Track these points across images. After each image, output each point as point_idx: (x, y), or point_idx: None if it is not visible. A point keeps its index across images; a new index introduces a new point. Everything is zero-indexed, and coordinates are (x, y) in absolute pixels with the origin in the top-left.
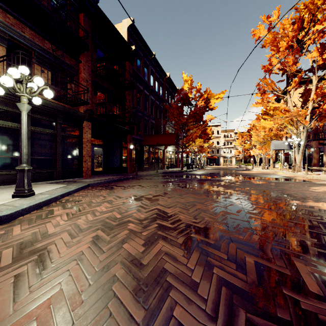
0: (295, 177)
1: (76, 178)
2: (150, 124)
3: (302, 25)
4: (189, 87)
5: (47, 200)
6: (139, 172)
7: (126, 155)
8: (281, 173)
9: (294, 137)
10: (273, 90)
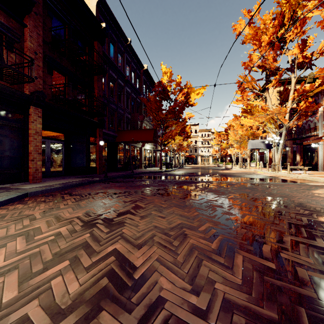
0: (280, 177)
1: (17, 182)
2: (125, 119)
3: (283, 21)
4: (169, 80)
5: None
6: (111, 172)
7: (94, 152)
8: (262, 173)
9: (274, 136)
10: (253, 88)
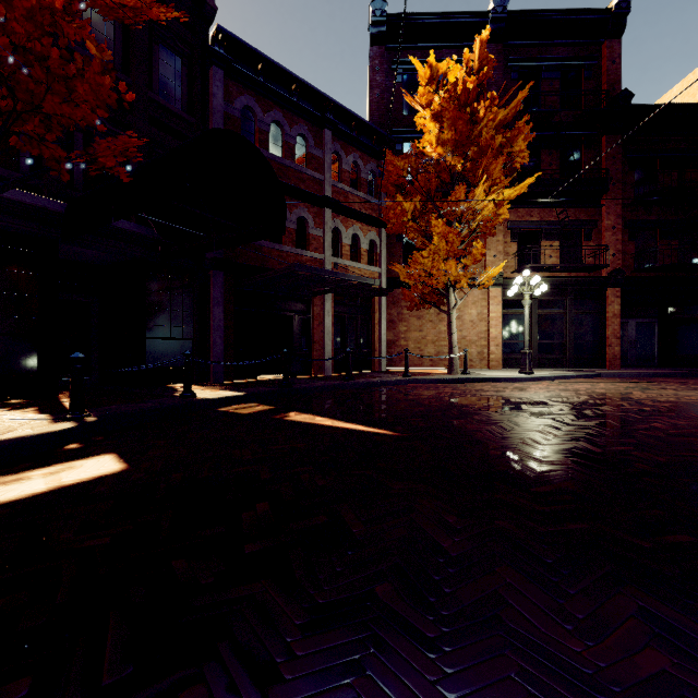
0: None
1: (594, 368)
2: None
3: None
4: None
5: (540, 377)
6: None
7: None
8: None
9: None
10: None
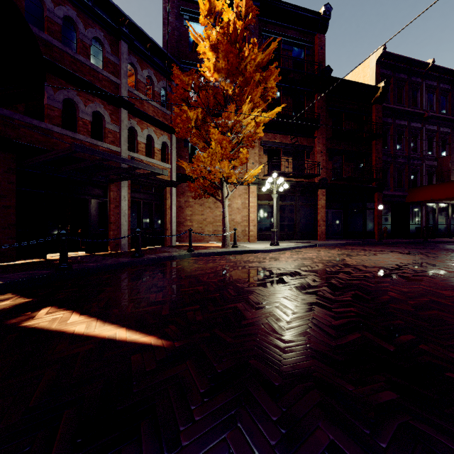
0: None
1: (311, 240)
2: (423, 169)
3: None
4: None
5: (284, 248)
6: (396, 239)
7: (372, 217)
8: None
9: None
10: None
